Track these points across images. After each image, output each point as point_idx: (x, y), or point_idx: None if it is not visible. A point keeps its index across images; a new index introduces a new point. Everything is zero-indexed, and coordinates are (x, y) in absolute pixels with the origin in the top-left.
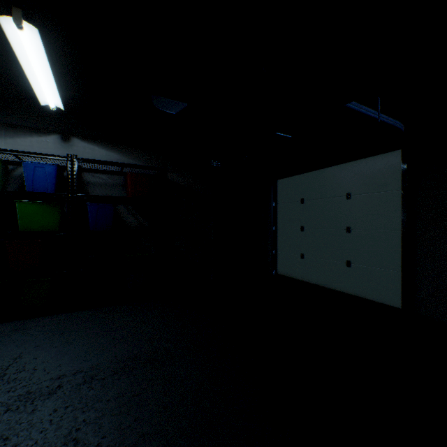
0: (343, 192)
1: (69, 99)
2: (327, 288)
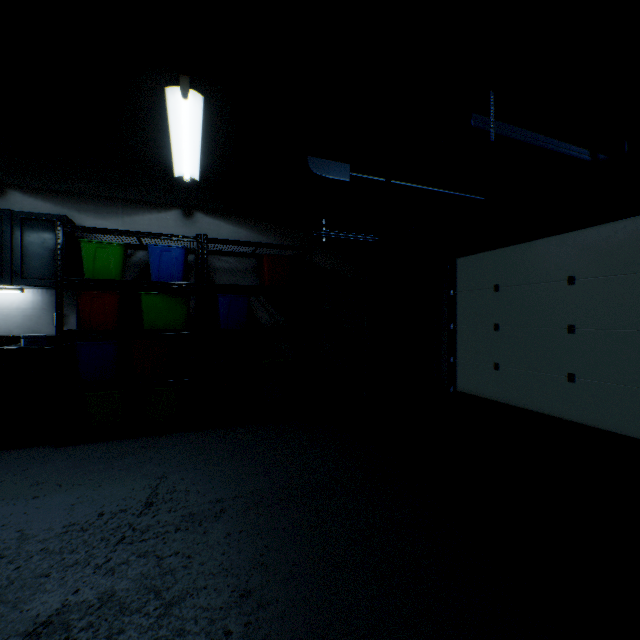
0: (563, 275)
1: (206, 167)
2: (537, 413)
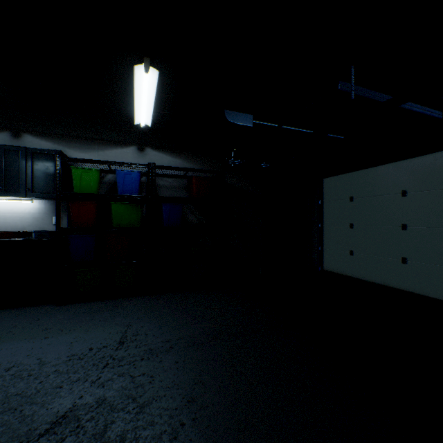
0: (398, 189)
1: (155, 118)
2: (380, 285)
